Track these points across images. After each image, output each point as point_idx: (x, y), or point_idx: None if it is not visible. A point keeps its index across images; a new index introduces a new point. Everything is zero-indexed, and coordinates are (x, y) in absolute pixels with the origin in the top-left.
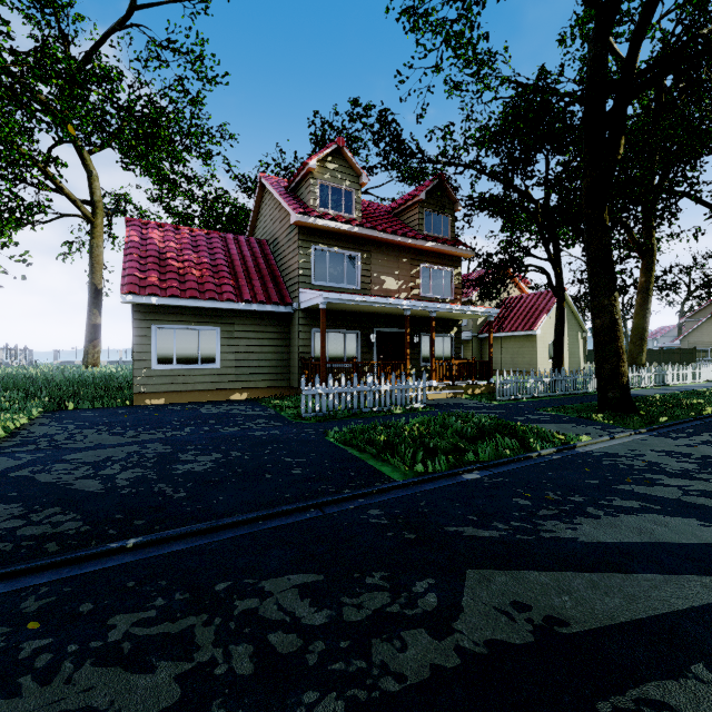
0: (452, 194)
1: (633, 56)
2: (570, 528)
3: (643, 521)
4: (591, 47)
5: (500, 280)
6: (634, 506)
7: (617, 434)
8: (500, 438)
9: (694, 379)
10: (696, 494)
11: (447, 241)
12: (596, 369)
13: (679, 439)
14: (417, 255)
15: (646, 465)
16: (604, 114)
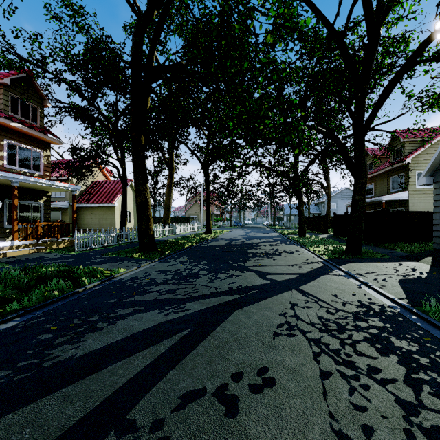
0: (41, 91)
1: (152, 53)
2: (74, 348)
3: (130, 321)
4: (134, 37)
5: (85, 167)
6: (129, 312)
7: (143, 264)
8: (55, 283)
9: (187, 231)
10: (165, 293)
11: (36, 127)
12: (138, 227)
13: (170, 262)
14: (1, 130)
15: (149, 281)
16: (141, 80)
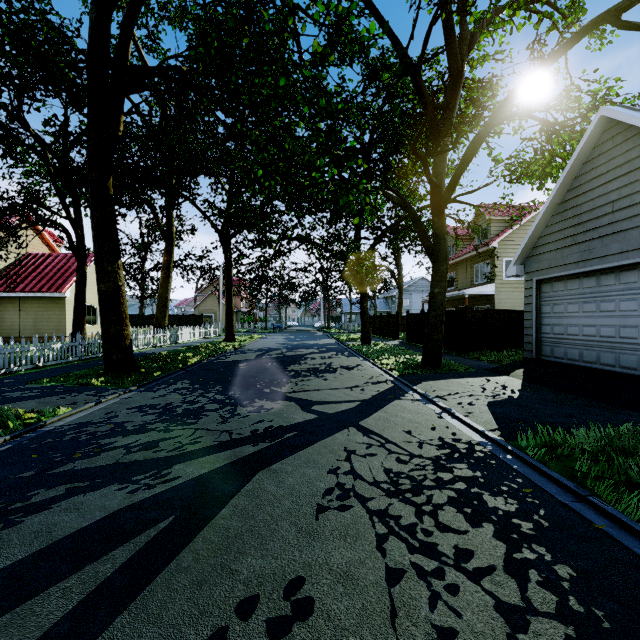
0: None
1: (126, 41)
2: None
3: (54, 514)
4: (93, 9)
5: (2, 227)
6: (58, 494)
7: (106, 397)
8: None
9: (196, 337)
10: (138, 449)
11: None
12: (103, 333)
13: (158, 391)
14: None
15: (112, 428)
16: (107, 84)
